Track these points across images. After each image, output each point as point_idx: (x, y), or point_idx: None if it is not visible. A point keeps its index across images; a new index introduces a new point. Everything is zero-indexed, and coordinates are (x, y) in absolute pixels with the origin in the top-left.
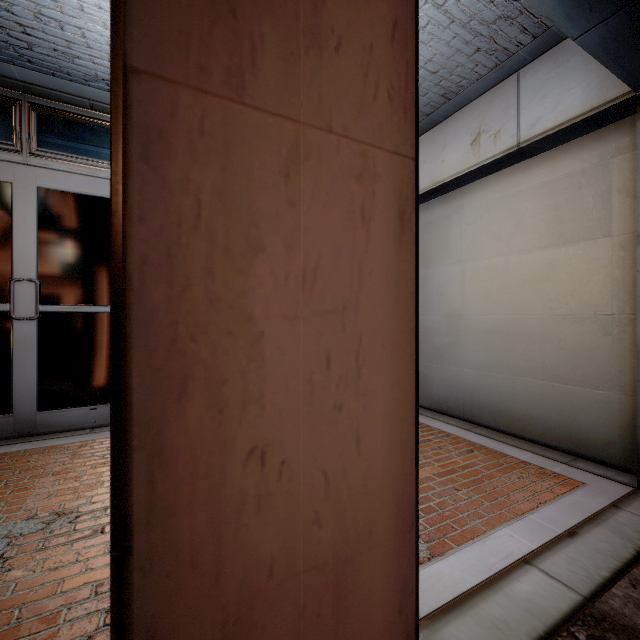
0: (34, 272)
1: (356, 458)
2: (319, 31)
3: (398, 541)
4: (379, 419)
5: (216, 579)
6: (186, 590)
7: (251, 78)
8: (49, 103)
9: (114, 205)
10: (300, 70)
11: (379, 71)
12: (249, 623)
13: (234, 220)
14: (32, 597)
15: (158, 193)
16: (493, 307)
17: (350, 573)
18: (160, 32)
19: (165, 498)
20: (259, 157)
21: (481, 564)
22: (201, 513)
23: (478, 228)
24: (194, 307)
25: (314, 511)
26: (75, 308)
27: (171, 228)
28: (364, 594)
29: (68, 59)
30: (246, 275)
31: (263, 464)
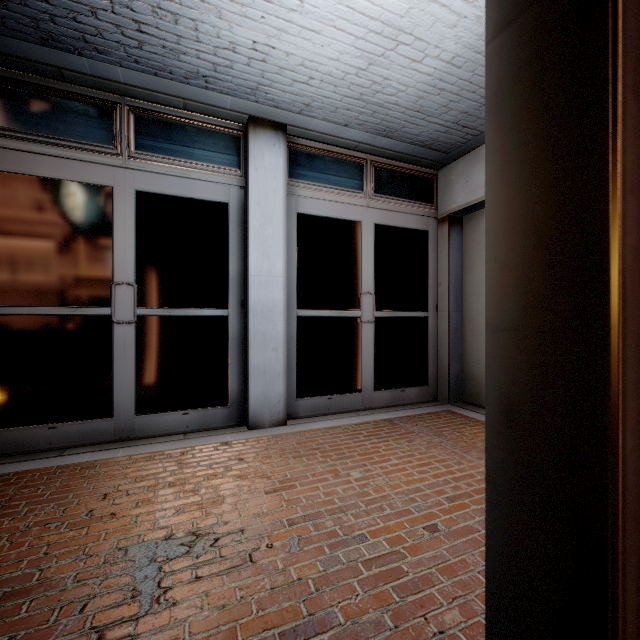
0: (132, 275)
1: None
2: None
3: None
4: None
5: None
6: None
7: None
8: (145, 105)
9: (611, 166)
10: None
11: None
12: None
13: None
14: None
15: None
16: None
17: None
18: None
19: None
20: None
21: None
22: None
23: None
24: None
25: None
26: (169, 311)
27: None
28: None
29: (174, 56)
30: None
31: None
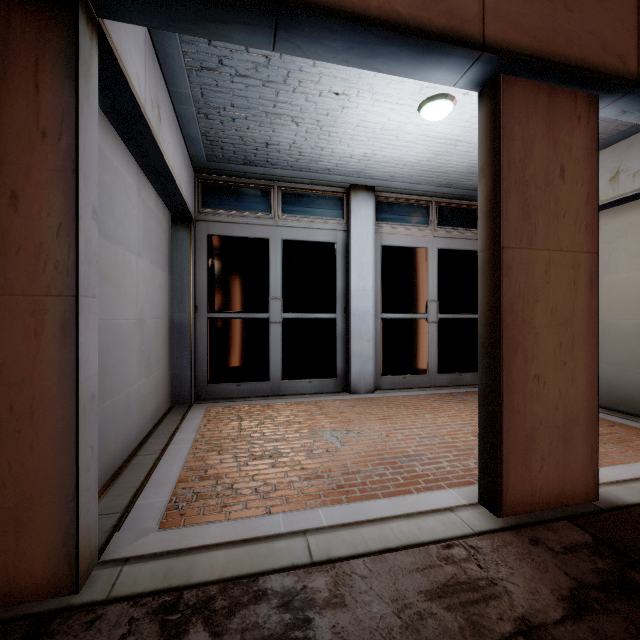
0: (280, 293)
1: (571, 386)
2: (557, 211)
3: (589, 427)
4: (581, 371)
5: (524, 419)
6: (516, 420)
7: (534, 239)
8: (287, 185)
9: (499, 292)
10: (550, 230)
11: (581, 218)
12: (534, 439)
13: (529, 292)
14: (375, 455)
15: (509, 286)
16: (631, 313)
17: (569, 434)
18: (509, 233)
19: (511, 387)
20: (537, 267)
21: (629, 473)
22: (520, 395)
23: (616, 247)
24: (518, 323)
25: (555, 404)
26: (300, 315)
27: (512, 297)
28: (574, 445)
29: (314, 163)
30: (533, 311)
31: (538, 381)
